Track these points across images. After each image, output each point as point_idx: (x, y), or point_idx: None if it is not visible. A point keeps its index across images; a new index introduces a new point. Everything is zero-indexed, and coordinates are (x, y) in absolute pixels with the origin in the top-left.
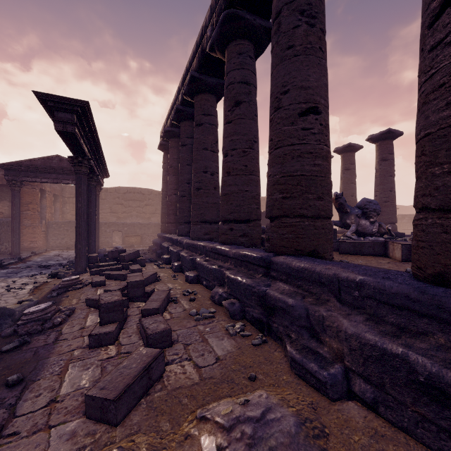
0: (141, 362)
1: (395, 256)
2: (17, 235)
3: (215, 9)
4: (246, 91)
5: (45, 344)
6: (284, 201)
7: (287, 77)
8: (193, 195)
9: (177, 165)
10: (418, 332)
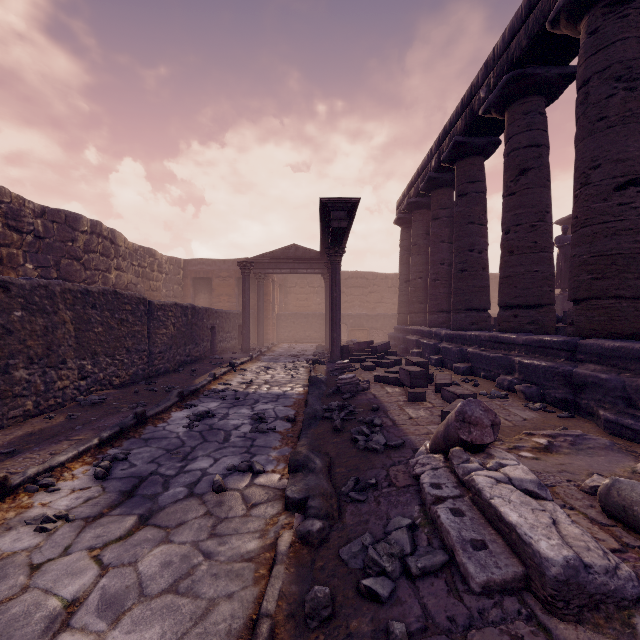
0: None
1: None
2: (262, 326)
3: (493, 69)
4: (535, 156)
5: (370, 398)
6: (593, 283)
7: (598, 151)
8: (455, 279)
9: (423, 243)
10: None
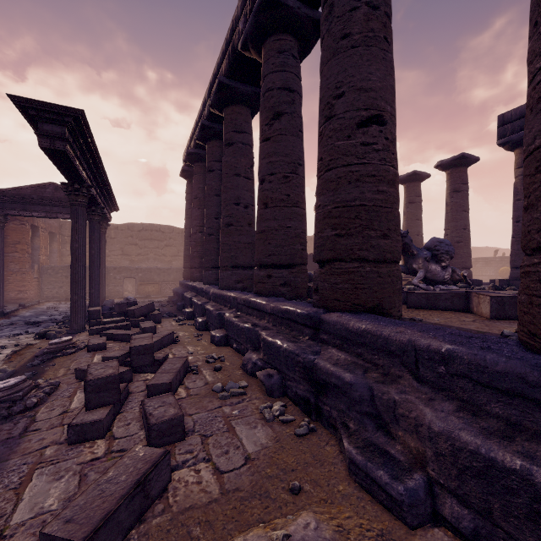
0: (134, 472)
1: (481, 311)
2: (0, 283)
3: None
4: (288, 100)
5: (8, 438)
6: (338, 240)
7: (342, 75)
8: (222, 233)
9: (204, 196)
10: (539, 431)
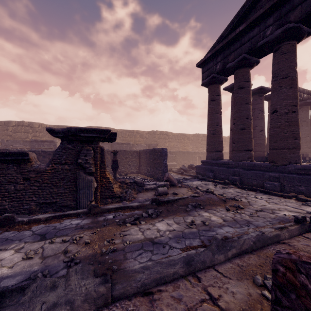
0: None
1: None
2: None
3: None
4: None
5: None
6: None
7: None
8: None
9: None
10: None
